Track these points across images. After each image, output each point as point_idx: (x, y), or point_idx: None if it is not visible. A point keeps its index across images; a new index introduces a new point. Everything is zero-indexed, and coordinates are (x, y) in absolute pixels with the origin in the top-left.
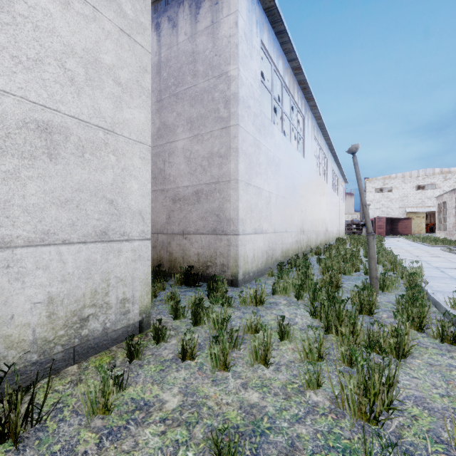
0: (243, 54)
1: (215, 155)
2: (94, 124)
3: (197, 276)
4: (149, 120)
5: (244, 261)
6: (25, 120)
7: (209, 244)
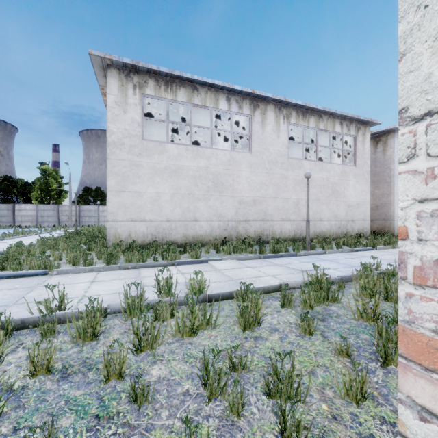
0: (396, 159)
1: (384, 194)
2: (362, 201)
3: (377, 234)
4: (370, 196)
5: (397, 230)
6: (356, 204)
7: (382, 224)
